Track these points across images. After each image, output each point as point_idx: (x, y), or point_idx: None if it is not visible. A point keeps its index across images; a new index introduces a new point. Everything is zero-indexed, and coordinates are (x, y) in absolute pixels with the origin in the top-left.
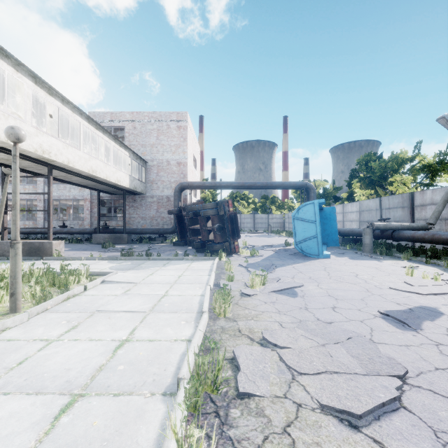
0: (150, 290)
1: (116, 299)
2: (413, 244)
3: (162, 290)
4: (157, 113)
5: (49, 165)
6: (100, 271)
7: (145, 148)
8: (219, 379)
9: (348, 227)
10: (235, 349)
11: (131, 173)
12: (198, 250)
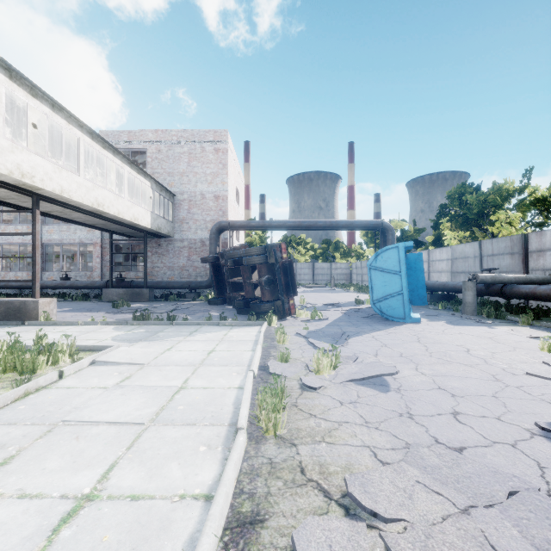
0: (160, 378)
1: (101, 397)
2: (526, 303)
3: (180, 378)
4: (189, 132)
5: (34, 195)
6: (94, 344)
7: (172, 177)
8: None
9: (436, 280)
10: (296, 534)
11: (153, 209)
12: (240, 311)
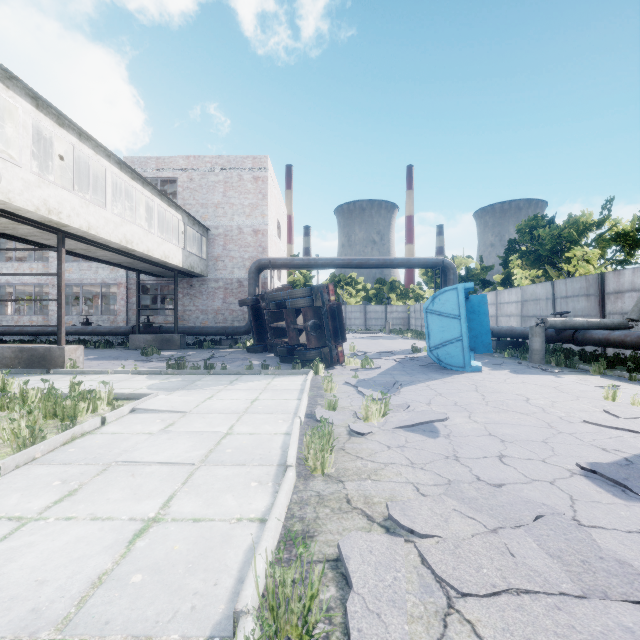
0: (205, 425)
1: (149, 441)
2: (603, 350)
3: (224, 425)
4: (224, 158)
5: (60, 232)
6: (131, 392)
7: (206, 209)
8: (313, 616)
9: (505, 325)
10: (342, 542)
11: (185, 246)
12: (283, 359)
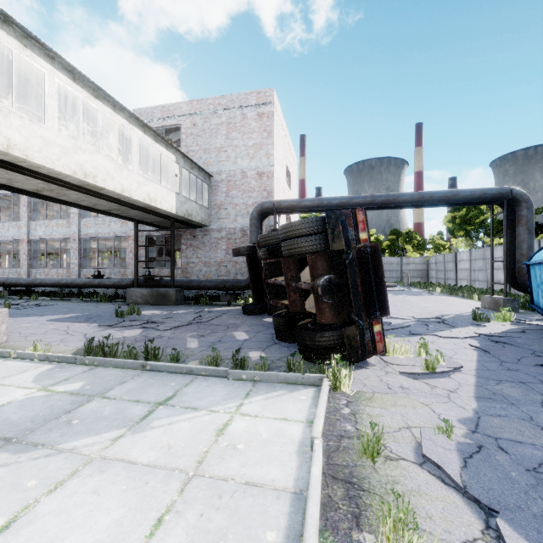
0: None
1: None
2: None
3: None
4: (227, 97)
5: None
6: None
7: (209, 155)
8: None
9: None
10: None
11: (180, 190)
12: (280, 334)
